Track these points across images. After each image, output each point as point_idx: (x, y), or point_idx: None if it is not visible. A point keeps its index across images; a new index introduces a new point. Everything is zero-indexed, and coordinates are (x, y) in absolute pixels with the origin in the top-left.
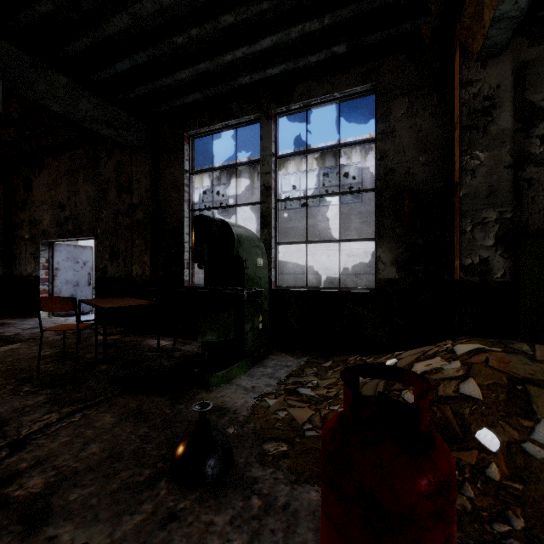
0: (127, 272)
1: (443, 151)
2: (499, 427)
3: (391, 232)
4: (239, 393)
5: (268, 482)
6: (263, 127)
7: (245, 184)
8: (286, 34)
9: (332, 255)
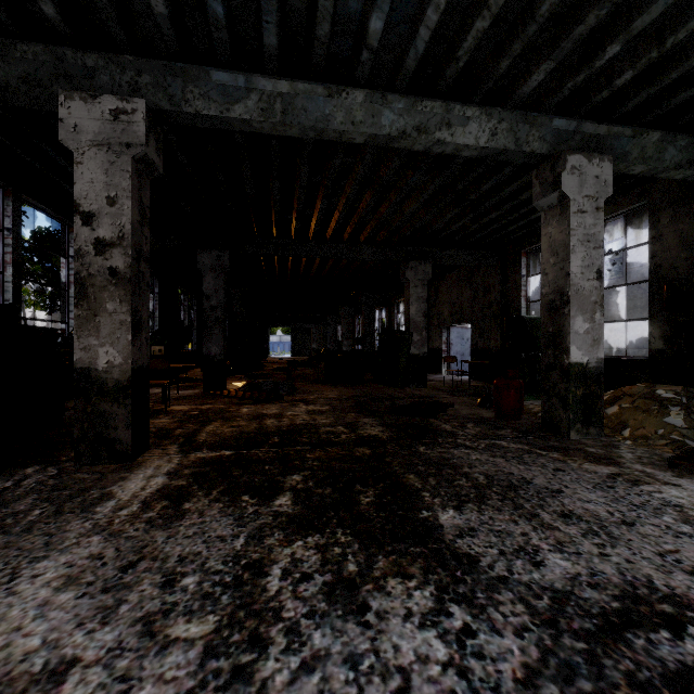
0: (489, 345)
1: None
2: None
3: (659, 313)
4: None
5: None
6: None
7: (647, 235)
8: None
9: None
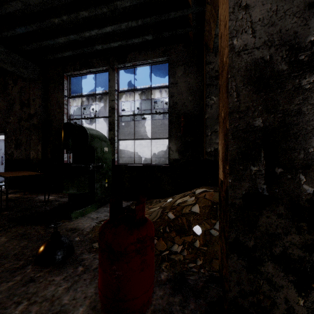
0: (27, 155)
1: (199, 95)
2: (203, 224)
3: (176, 135)
4: (88, 221)
5: (90, 260)
6: (110, 75)
7: None
8: (118, 26)
9: (159, 147)
